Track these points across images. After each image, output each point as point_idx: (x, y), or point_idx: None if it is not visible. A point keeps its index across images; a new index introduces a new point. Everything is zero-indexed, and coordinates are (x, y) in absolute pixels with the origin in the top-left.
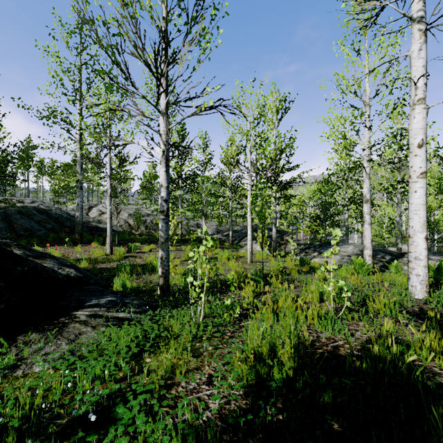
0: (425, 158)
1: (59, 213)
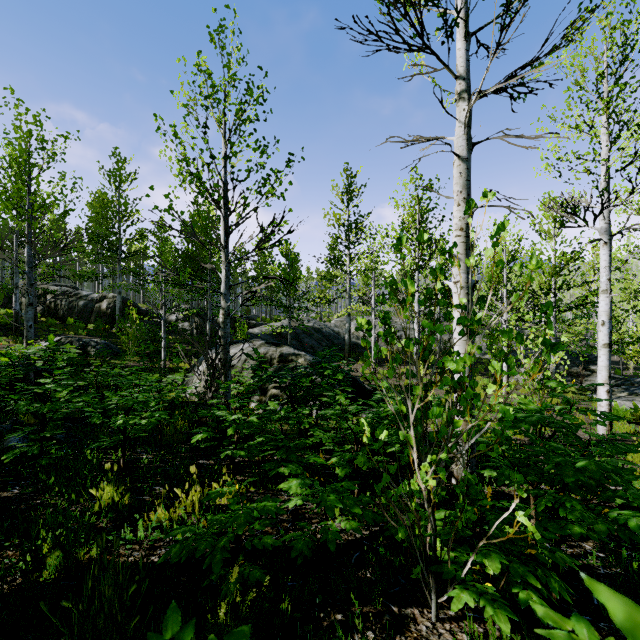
0: (607, 333)
1: (328, 331)
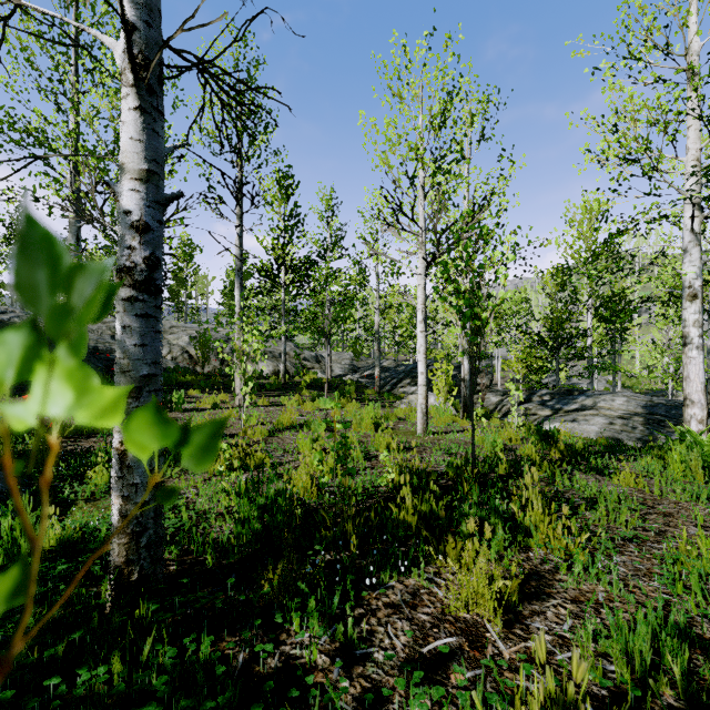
0: None
1: None
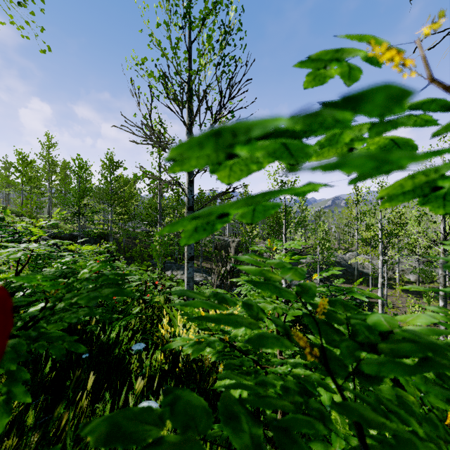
0: None
1: (344, 263)
